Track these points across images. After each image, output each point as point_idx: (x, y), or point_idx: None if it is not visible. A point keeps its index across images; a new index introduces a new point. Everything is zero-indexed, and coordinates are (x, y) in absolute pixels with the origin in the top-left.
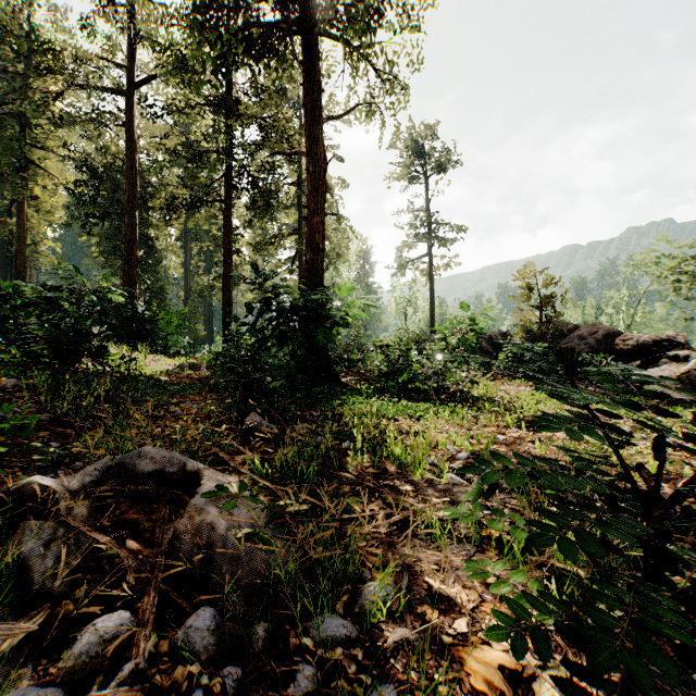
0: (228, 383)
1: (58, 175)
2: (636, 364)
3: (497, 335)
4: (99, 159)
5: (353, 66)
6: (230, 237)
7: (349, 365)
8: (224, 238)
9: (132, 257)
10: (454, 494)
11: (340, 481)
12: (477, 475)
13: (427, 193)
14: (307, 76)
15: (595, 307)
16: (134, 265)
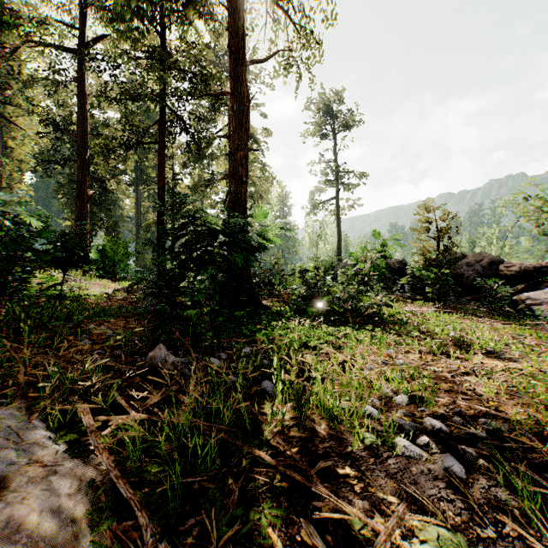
0: (148, 308)
1: (28, 129)
2: (520, 288)
3: (395, 263)
4: (57, 112)
5: (274, 21)
6: (163, 174)
7: (271, 289)
8: (158, 175)
9: (82, 194)
10: (415, 480)
11: (253, 460)
12: (432, 436)
13: (335, 147)
14: (231, 22)
15: (469, 241)
16: (85, 202)
